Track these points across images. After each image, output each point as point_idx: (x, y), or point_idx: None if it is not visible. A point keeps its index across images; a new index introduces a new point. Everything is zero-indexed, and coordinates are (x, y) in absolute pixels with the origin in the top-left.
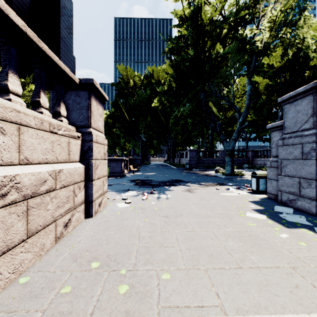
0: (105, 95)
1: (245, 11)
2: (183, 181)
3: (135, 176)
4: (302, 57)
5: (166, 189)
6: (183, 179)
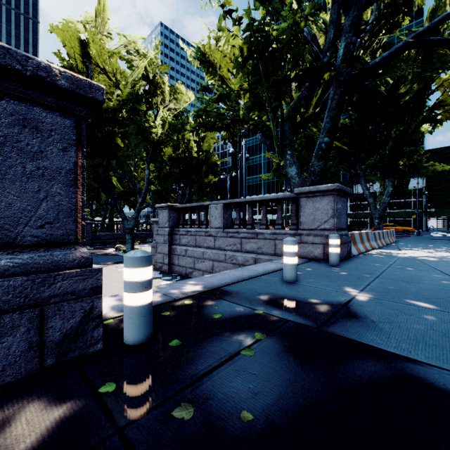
0: None
1: (144, 106)
2: None
3: None
4: (197, 142)
5: None
6: None
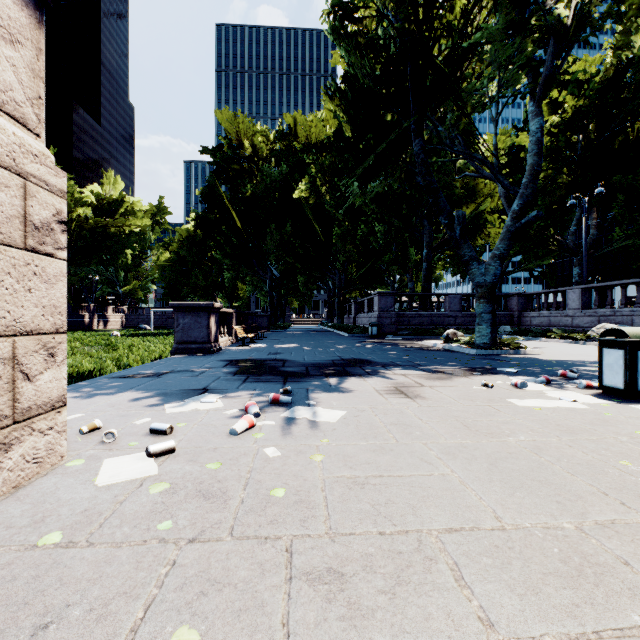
0: None
1: None
2: (373, 363)
3: (247, 350)
4: (630, 87)
5: (326, 388)
6: (371, 358)
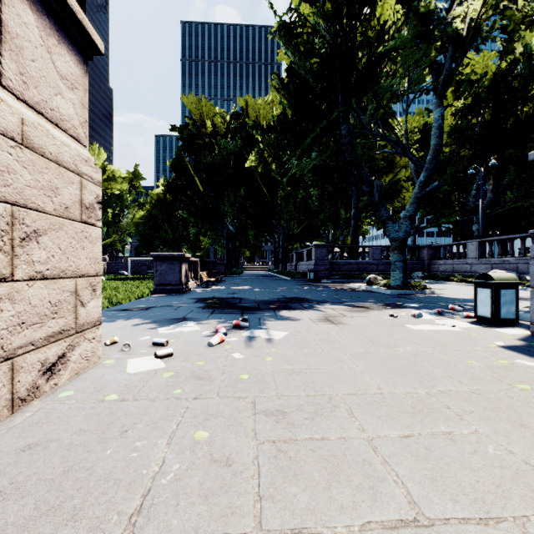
0: (86, 23)
1: None
2: (309, 300)
3: (210, 291)
4: (519, 78)
5: (273, 318)
6: (308, 297)
